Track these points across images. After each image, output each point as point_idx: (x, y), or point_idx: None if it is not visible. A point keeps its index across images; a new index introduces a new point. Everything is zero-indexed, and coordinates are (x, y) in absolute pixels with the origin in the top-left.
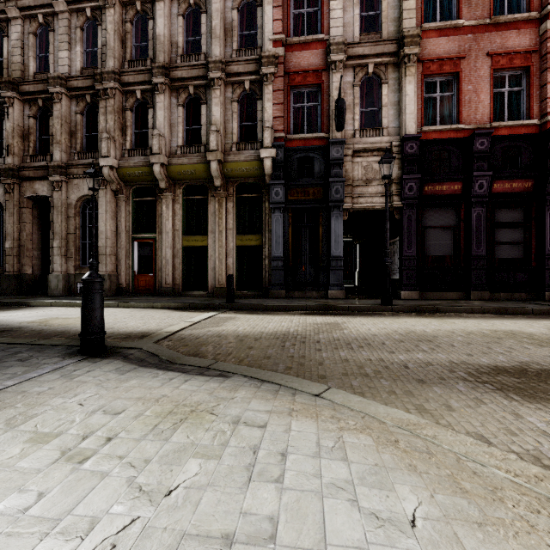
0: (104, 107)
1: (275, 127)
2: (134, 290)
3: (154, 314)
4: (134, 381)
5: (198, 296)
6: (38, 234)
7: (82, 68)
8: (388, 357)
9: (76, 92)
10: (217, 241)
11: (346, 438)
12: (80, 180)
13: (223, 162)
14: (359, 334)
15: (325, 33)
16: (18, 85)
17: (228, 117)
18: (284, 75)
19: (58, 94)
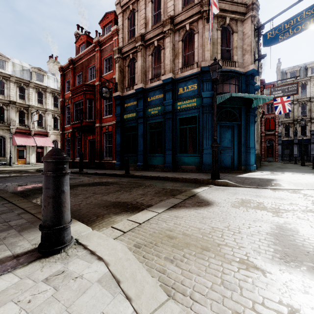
0: None
1: None
2: None
3: None
4: None
5: None
6: None
7: None
8: None
9: None
10: None
11: None
12: None
13: None
14: None
15: None
16: None
17: None
18: None
19: None
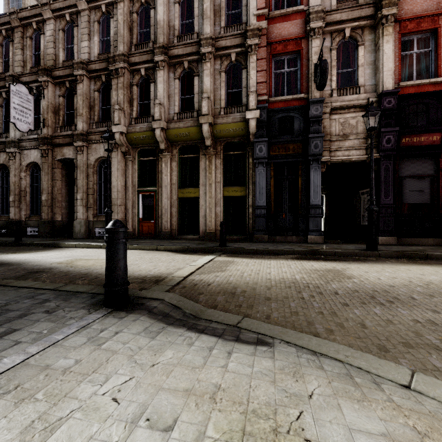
0: (116, 84)
1: (259, 91)
2: (139, 234)
3: (160, 256)
4: (170, 353)
5: (191, 239)
6: (65, 189)
7: (99, 54)
8: (436, 318)
9: (94, 74)
10: (207, 192)
11: None
12: (97, 144)
13: (212, 125)
14: (374, 285)
15: (304, 4)
16: (51, 71)
17: (216, 86)
18: (267, 45)
19: (80, 76)
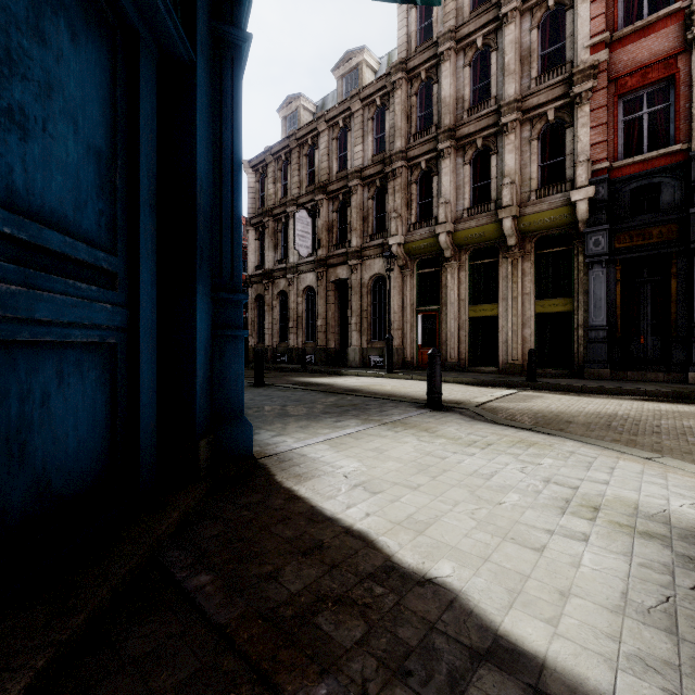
0: (392, 188)
1: (593, 157)
2: (418, 364)
3: (451, 387)
4: (480, 426)
5: (486, 372)
6: (338, 312)
7: (373, 155)
8: None
9: (368, 180)
10: (510, 309)
11: (670, 475)
12: (371, 260)
13: (518, 217)
14: None
15: None
16: (326, 187)
17: (524, 161)
18: (608, 83)
19: (354, 187)
